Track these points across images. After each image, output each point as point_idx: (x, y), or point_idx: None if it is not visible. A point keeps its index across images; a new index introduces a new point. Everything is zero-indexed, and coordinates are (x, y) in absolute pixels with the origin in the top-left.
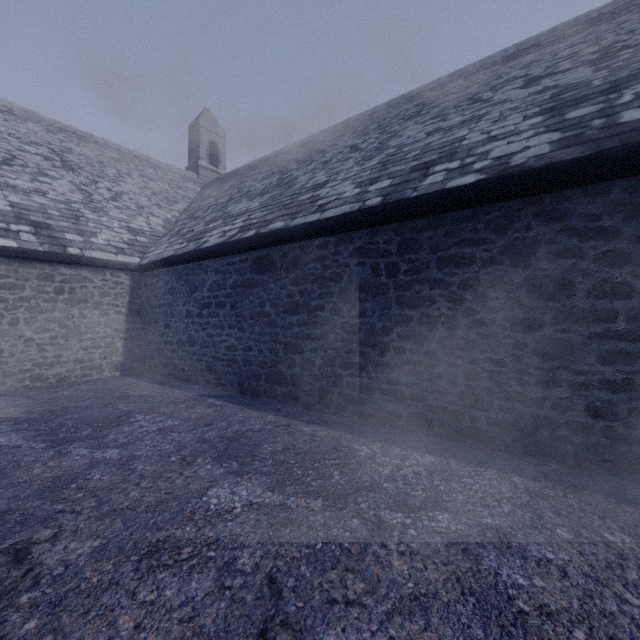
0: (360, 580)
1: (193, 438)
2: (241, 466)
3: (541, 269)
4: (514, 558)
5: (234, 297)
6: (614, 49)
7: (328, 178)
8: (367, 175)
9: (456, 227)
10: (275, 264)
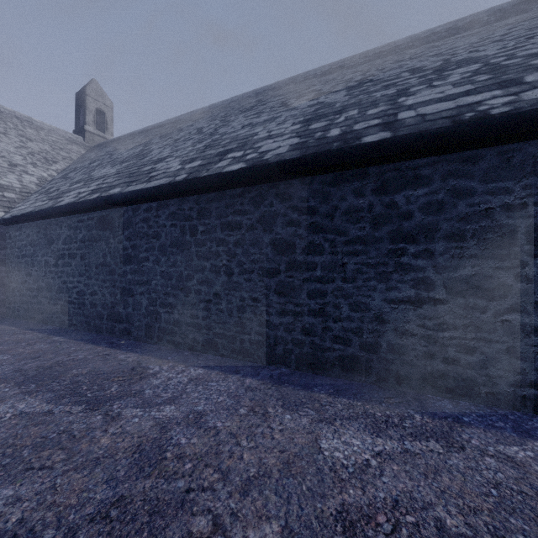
0: (65, 453)
1: (11, 369)
2: (37, 387)
3: (279, 233)
4: (193, 428)
5: (83, 249)
6: (365, 81)
7: (169, 154)
8: (192, 155)
9: (232, 201)
10: (114, 223)
